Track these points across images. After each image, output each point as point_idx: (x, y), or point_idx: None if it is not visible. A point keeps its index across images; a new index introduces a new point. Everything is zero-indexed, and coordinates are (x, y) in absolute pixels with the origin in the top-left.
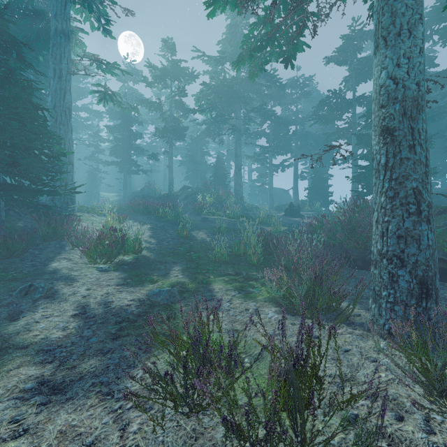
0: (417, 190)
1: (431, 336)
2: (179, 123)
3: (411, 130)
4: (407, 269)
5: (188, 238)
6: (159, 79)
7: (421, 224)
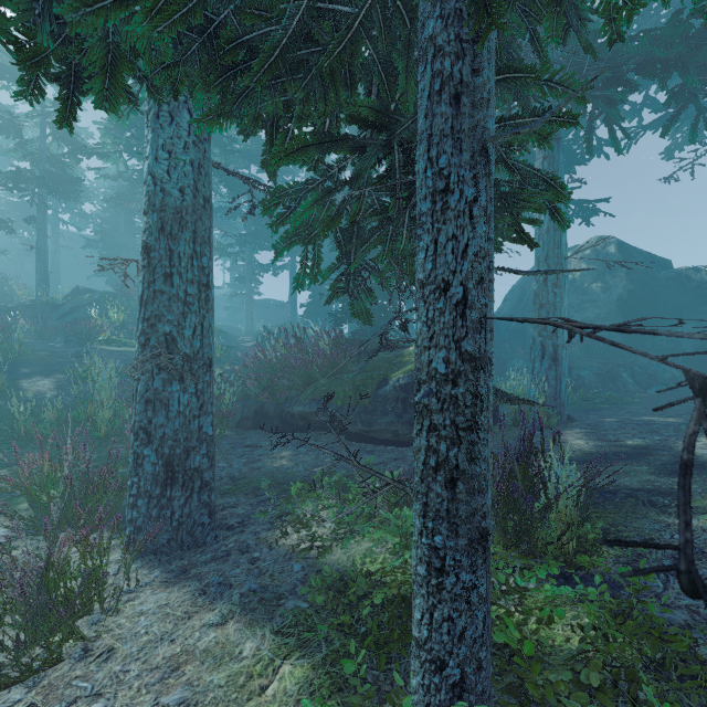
0: (171, 336)
1: (121, 542)
2: (63, 169)
3: (170, 252)
4: (154, 447)
5: (2, 393)
6: (9, 73)
7: (172, 383)
